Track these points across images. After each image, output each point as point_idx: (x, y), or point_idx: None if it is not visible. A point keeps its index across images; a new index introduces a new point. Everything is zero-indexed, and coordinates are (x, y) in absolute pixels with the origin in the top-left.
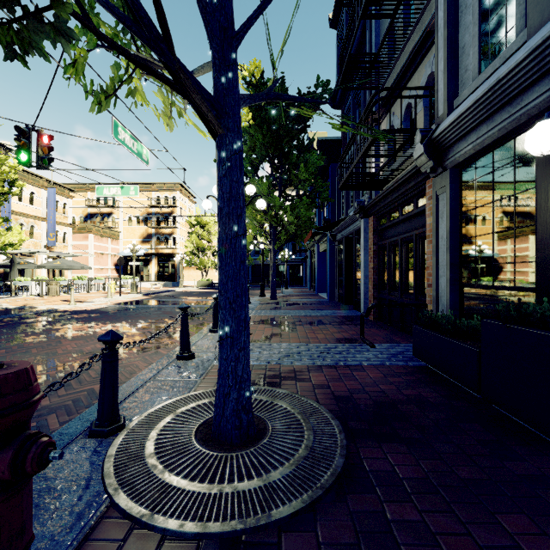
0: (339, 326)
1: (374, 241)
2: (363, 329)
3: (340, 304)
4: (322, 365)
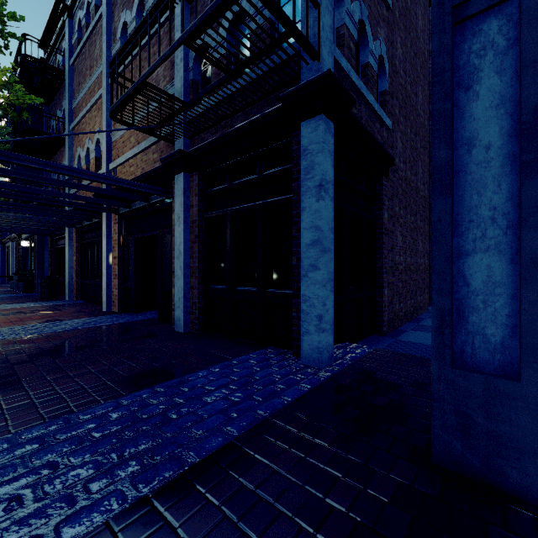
0: None
1: (16, 253)
2: None
3: (7, 284)
4: None
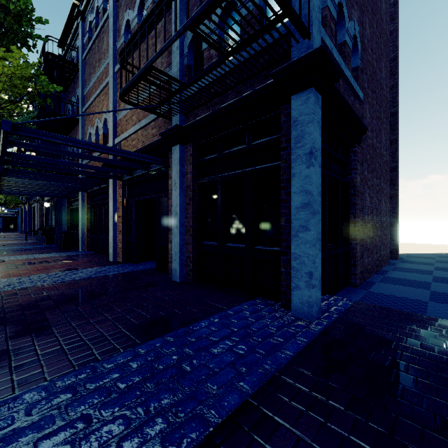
0: (22, 240)
1: (40, 212)
2: (27, 238)
3: (33, 237)
4: (8, 243)
